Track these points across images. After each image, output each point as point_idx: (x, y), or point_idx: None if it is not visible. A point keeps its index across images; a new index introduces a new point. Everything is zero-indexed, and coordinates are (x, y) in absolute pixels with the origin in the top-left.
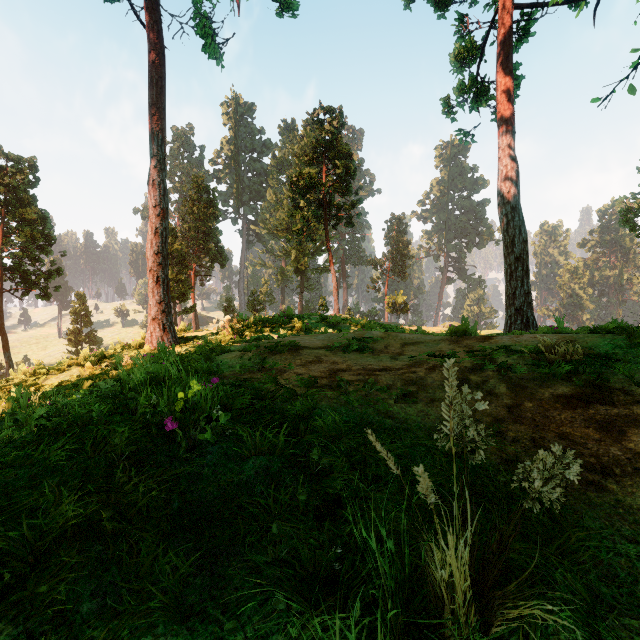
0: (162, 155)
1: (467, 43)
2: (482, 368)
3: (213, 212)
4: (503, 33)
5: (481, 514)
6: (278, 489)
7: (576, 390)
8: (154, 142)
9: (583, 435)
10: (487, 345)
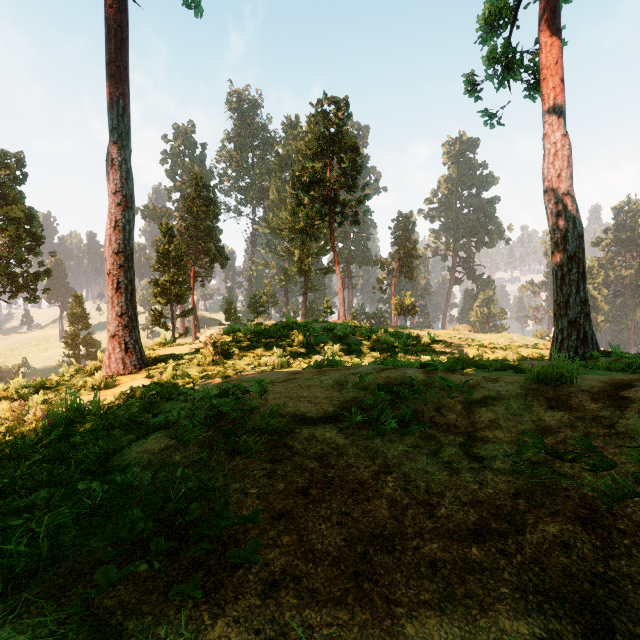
0: (124, 128)
1: (500, 2)
2: None
3: (213, 210)
4: None
5: None
6: None
7: None
8: (113, 110)
9: None
10: None
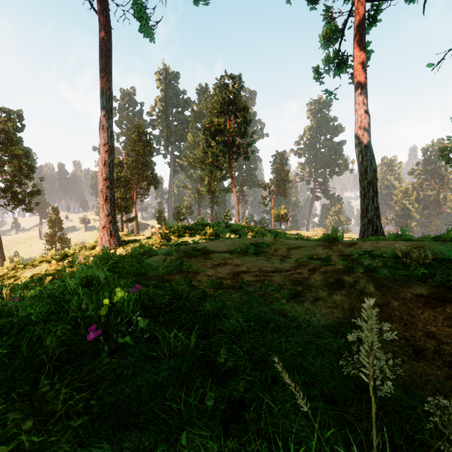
0: (109, 107)
1: (332, 27)
2: (353, 270)
3: (149, 149)
4: (358, 19)
5: (376, 426)
6: (189, 390)
7: (431, 290)
8: (103, 97)
9: (448, 334)
10: (353, 250)
